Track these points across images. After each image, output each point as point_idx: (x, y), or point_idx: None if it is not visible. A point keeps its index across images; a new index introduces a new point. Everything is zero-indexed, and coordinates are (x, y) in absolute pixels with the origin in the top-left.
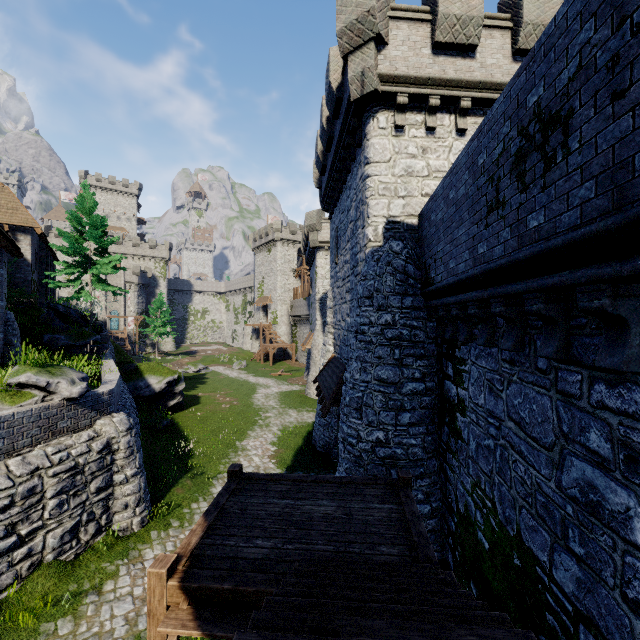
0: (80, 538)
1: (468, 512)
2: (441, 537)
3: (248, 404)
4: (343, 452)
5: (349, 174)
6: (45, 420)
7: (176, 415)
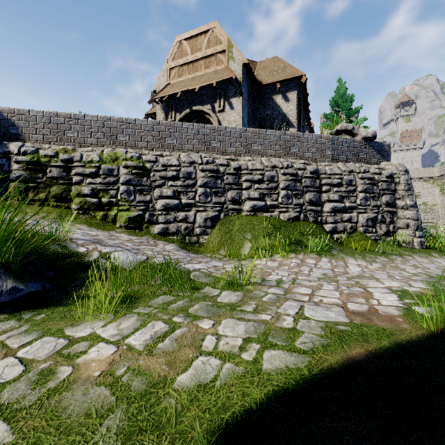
0: (376, 230)
1: None
2: None
3: None
4: None
5: None
6: (352, 149)
7: None
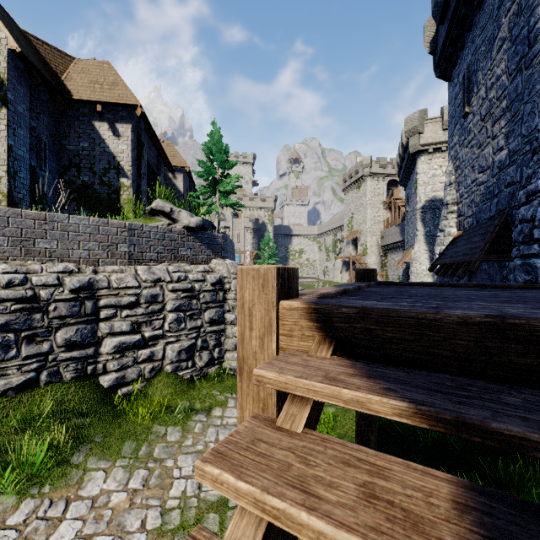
0: (195, 362)
1: None
2: None
3: None
4: None
5: None
6: (168, 242)
7: None
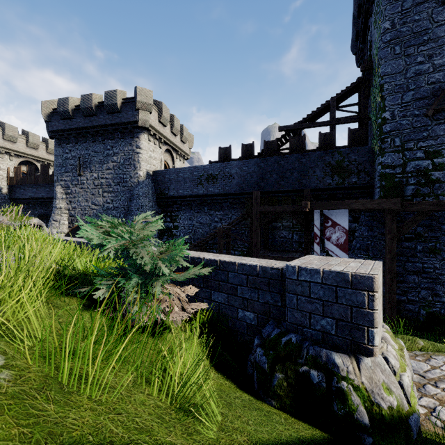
0: None
1: None
2: None
3: None
4: None
5: (111, 140)
6: None
7: None
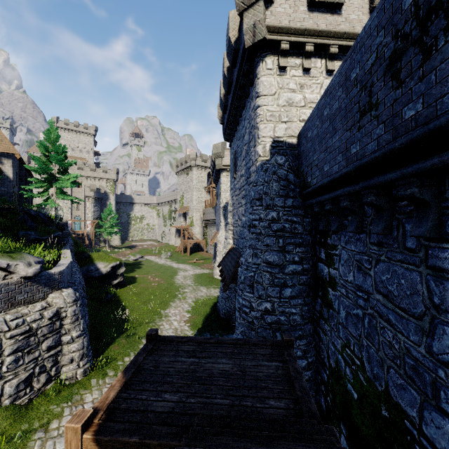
0: (33, 386)
1: (338, 367)
2: (315, 385)
3: (171, 283)
4: (239, 318)
5: (244, 109)
6: (5, 294)
7: (118, 291)
